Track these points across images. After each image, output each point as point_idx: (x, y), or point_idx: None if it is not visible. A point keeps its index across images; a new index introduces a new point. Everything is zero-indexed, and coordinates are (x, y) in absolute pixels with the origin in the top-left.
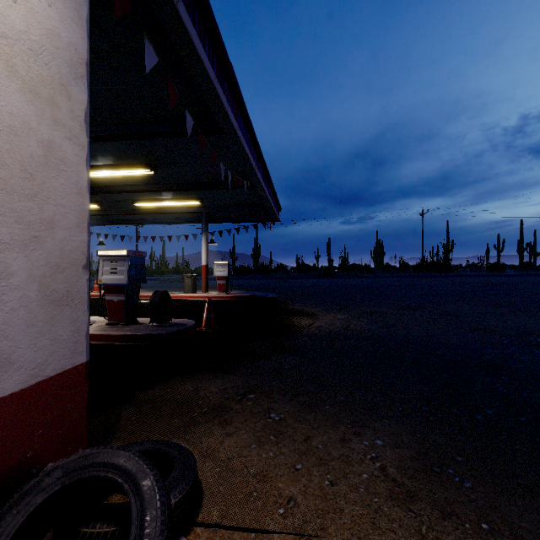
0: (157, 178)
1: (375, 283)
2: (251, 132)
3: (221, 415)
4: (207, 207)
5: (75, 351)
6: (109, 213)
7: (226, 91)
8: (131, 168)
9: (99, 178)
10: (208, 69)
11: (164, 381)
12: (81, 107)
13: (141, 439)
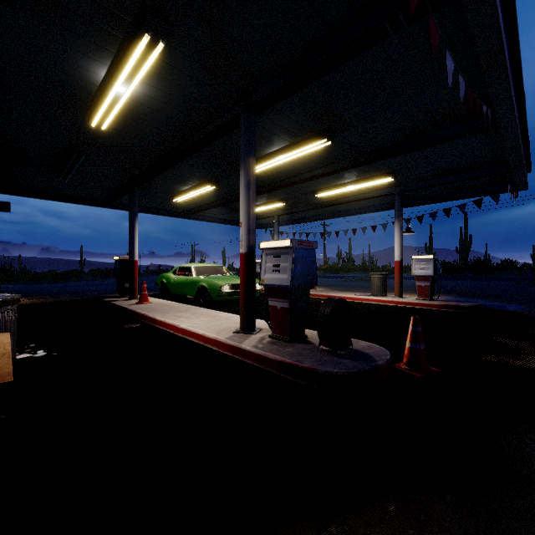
0: (336, 153)
1: None
2: None
3: None
4: (402, 186)
5: None
6: (294, 211)
7: None
8: (305, 144)
9: (278, 169)
10: None
11: None
12: None
13: None
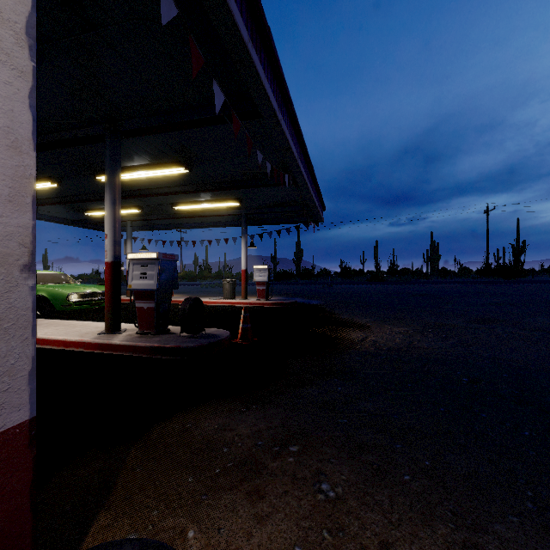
0: (193, 178)
1: (434, 289)
2: (293, 116)
3: (251, 477)
4: (247, 209)
5: (4, 405)
6: (150, 218)
7: (263, 62)
8: (166, 167)
9: (137, 180)
10: (240, 27)
11: (186, 411)
12: (18, 8)
13: (139, 510)
